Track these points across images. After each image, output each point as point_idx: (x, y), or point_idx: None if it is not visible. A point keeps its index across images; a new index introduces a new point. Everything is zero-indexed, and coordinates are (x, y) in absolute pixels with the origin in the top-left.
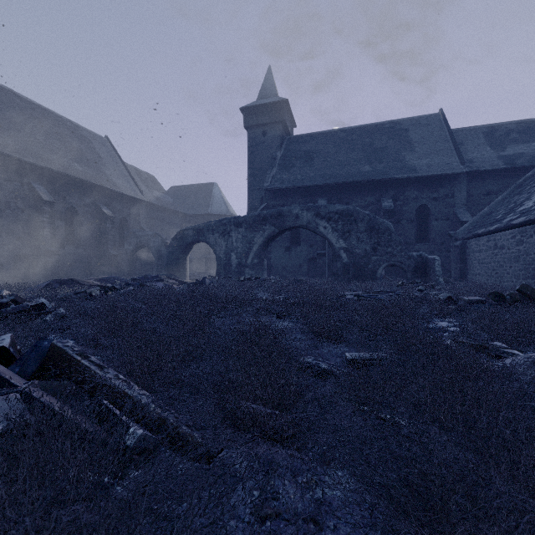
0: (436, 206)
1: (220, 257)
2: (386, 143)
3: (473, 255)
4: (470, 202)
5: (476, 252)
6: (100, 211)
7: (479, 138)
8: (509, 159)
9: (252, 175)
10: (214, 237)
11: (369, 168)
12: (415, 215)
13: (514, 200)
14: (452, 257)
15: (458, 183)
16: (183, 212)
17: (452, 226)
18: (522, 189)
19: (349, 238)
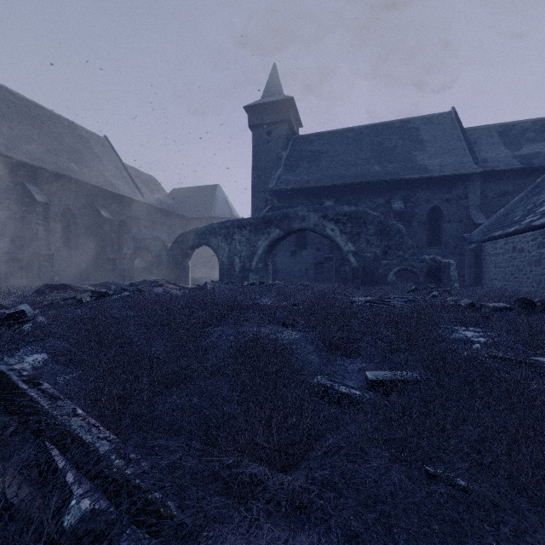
0: (449, 207)
1: (223, 262)
2: (396, 142)
3: (489, 259)
4: (484, 204)
5: (493, 256)
6: (98, 214)
7: (493, 137)
8: (525, 158)
9: (257, 176)
10: (216, 241)
11: (378, 168)
12: (427, 217)
13: (533, 200)
14: (466, 261)
15: (472, 184)
16: (185, 215)
17: (466, 228)
18: (541, 189)
19: (358, 241)
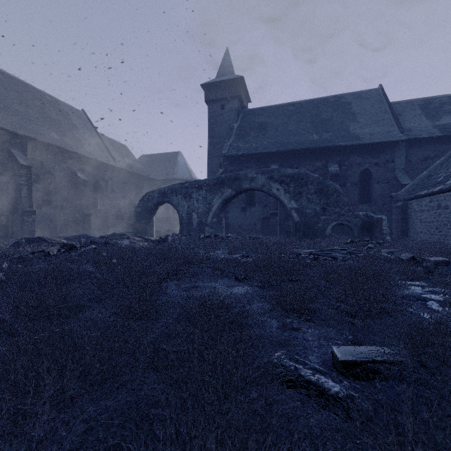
0: (378, 170)
1: (182, 217)
2: (331, 114)
3: (415, 215)
4: (408, 167)
5: (418, 212)
6: (75, 176)
7: (415, 110)
8: (444, 128)
9: (212, 143)
10: (177, 199)
11: (316, 137)
12: (359, 178)
13: None
14: (394, 216)
15: (398, 150)
16: (151, 177)
17: (392, 188)
18: None
19: (300, 199)
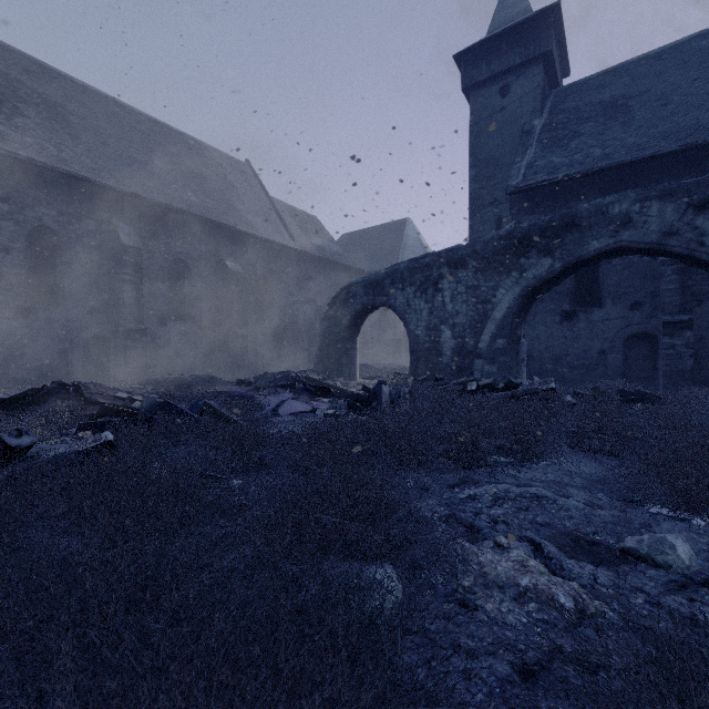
0: None
1: (416, 336)
2: None
3: None
4: None
5: None
6: (223, 266)
7: None
8: None
9: (479, 177)
10: (404, 295)
11: None
12: None
13: None
14: None
15: None
16: (357, 267)
17: None
18: None
19: None
